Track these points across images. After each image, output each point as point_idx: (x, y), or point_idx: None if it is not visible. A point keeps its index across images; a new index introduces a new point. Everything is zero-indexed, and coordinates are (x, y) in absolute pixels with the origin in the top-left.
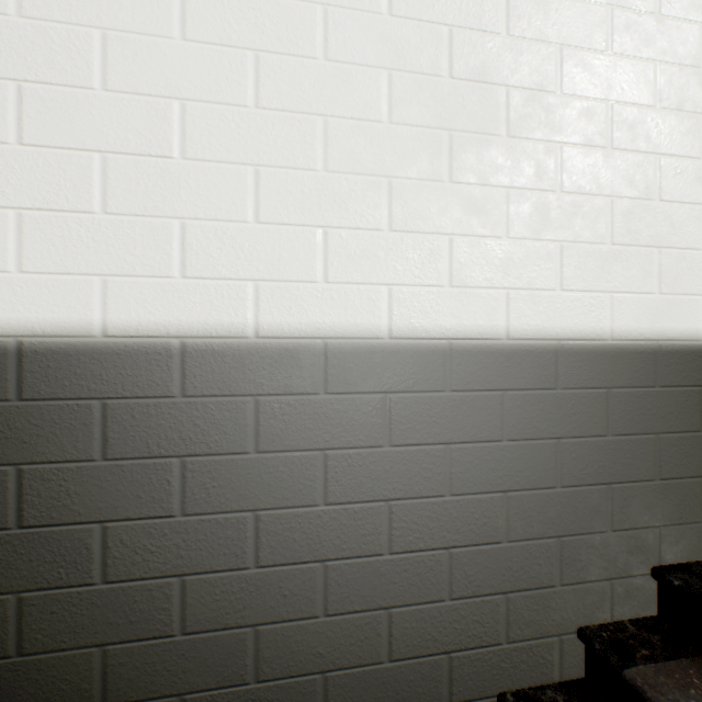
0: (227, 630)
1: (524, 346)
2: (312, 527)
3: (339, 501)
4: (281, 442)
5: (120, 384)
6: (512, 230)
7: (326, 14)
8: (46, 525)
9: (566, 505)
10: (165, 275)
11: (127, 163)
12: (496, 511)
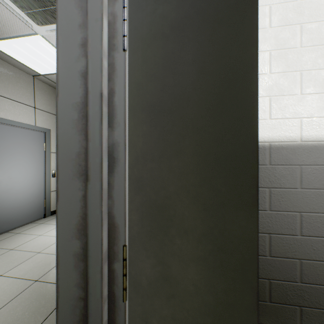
0: (287, 258)
1: None
2: None
3: None
4: (311, 185)
5: None
6: None
7: None
8: None
9: None
10: (262, 119)
11: None
12: None
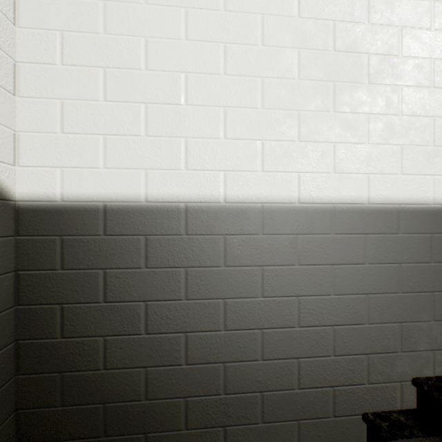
0: (209, 364)
1: (378, 207)
2: (255, 309)
3: (270, 296)
4: (238, 261)
5: (154, 227)
6: (371, 139)
7: (262, 20)
8: (118, 302)
9: (404, 303)
10: (176, 169)
11: (158, 109)
12: (361, 305)
